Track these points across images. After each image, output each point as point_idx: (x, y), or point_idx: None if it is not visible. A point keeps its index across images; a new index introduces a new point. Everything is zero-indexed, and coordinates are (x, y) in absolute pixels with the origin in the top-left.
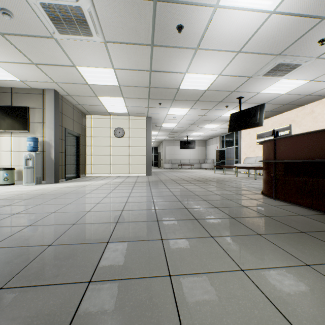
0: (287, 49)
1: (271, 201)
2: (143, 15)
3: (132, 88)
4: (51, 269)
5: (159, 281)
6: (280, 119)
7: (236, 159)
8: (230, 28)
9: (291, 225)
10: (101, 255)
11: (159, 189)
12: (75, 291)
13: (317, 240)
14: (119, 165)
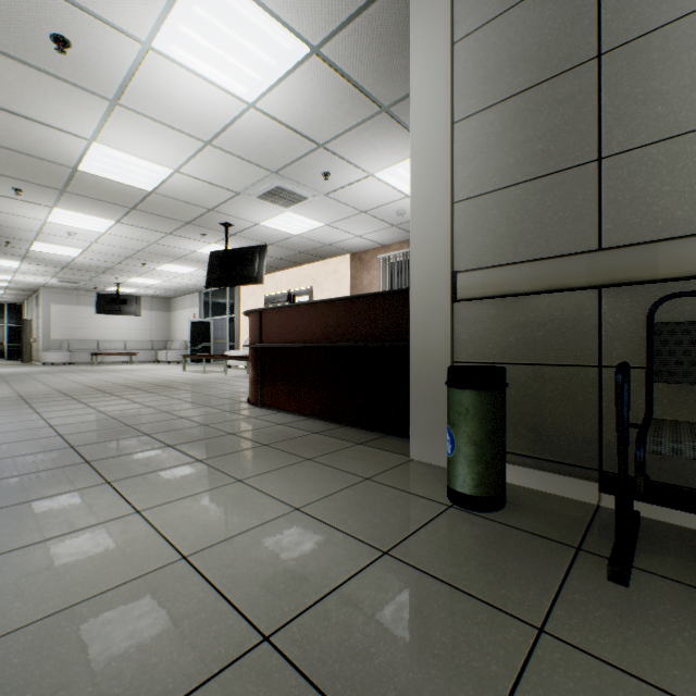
0: (285, 168)
1: (254, 411)
2: None
3: None
4: None
5: None
6: (299, 274)
7: (233, 342)
8: (184, 97)
9: (257, 439)
10: None
11: (7, 416)
12: None
13: (275, 451)
14: None
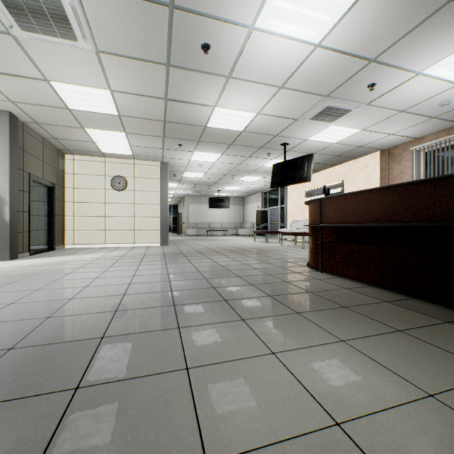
0: (335, 90)
1: (317, 274)
2: (155, 23)
3: (139, 120)
4: (16, 380)
5: (173, 376)
6: (332, 173)
7: (282, 223)
8: (270, 57)
9: (333, 300)
10: (93, 354)
11: (179, 263)
12: (56, 402)
13: (357, 315)
14: (118, 231)
